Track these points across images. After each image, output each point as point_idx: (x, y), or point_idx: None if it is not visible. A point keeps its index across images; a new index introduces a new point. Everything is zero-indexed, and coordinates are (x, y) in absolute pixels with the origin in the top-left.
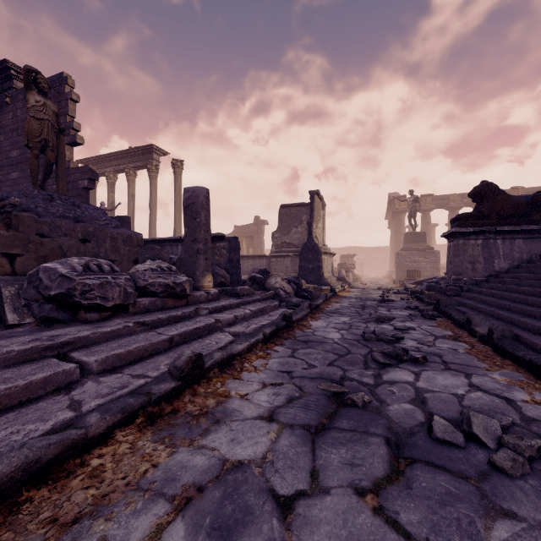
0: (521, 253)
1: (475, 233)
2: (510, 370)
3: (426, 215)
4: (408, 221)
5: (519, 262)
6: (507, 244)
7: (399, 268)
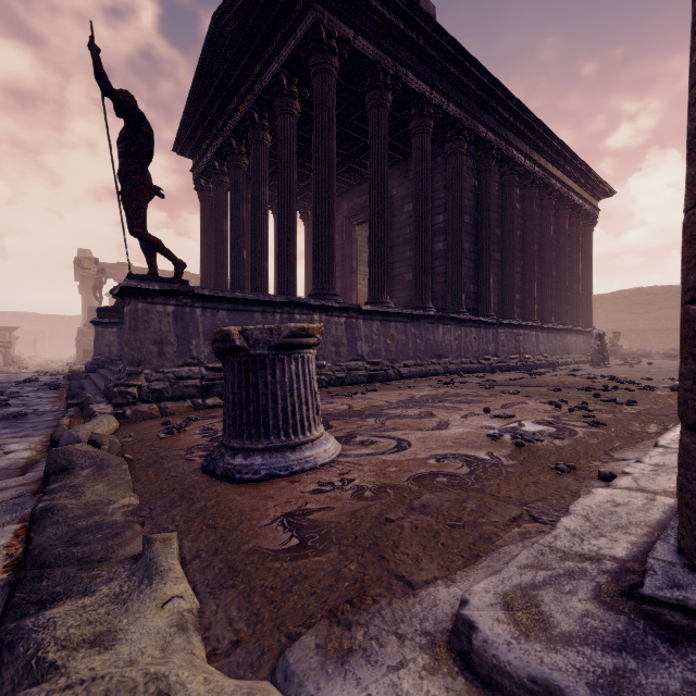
0: None
1: (111, 323)
2: (61, 403)
3: None
4: (93, 294)
5: None
6: None
7: (79, 347)
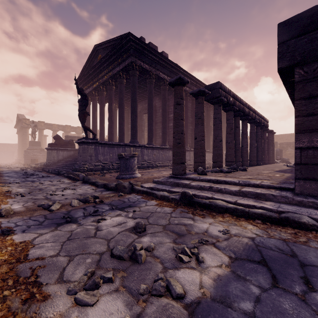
0: (66, 155)
1: (54, 149)
2: (52, 174)
3: (41, 131)
4: (32, 135)
5: (65, 157)
6: (63, 152)
7: (26, 158)
